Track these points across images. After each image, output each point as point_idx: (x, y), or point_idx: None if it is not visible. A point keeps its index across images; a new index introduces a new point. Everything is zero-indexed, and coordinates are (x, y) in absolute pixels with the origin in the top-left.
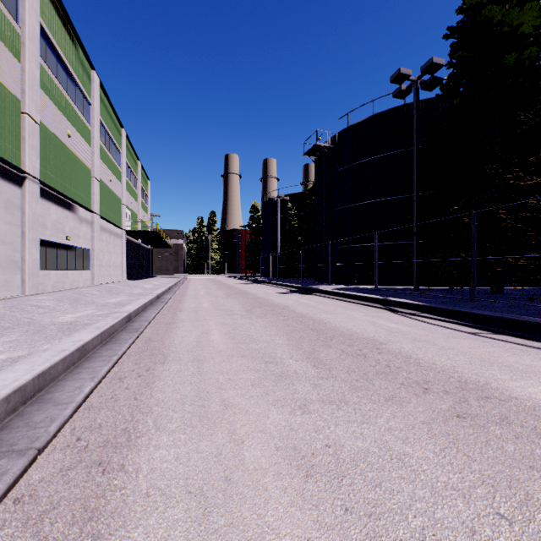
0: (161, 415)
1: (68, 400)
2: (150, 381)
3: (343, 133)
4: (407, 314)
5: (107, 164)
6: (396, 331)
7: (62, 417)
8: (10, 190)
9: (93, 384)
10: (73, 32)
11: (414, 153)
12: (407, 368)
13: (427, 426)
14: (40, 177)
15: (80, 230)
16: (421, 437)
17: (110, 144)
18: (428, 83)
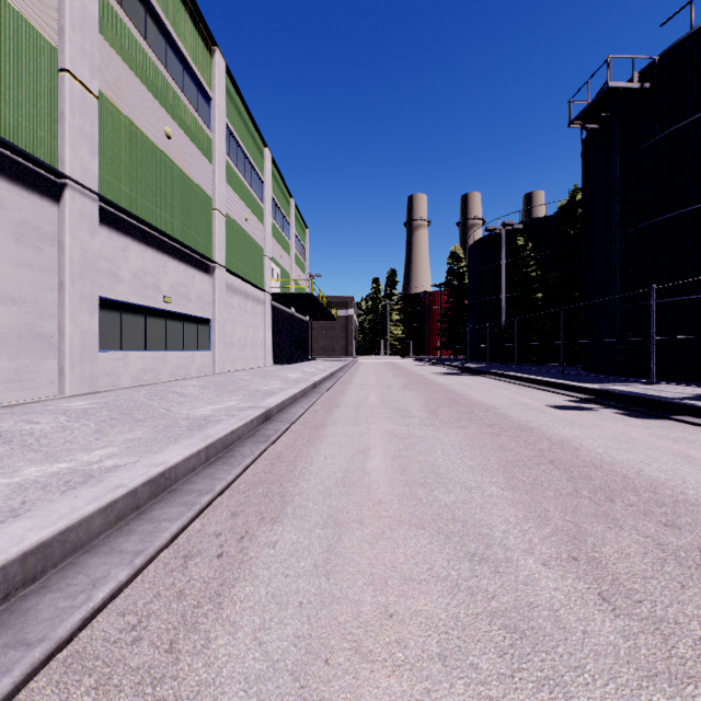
0: None
1: None
2: None
3: (676, 49)
4: None
5: (241, 195)
6: None
7: None
8: (30, 205)
9: None
10: None
11: None
12: None
13: None
14: (107, 194)
15: (191, 288)
16: None
17: (246, 167)
18: None
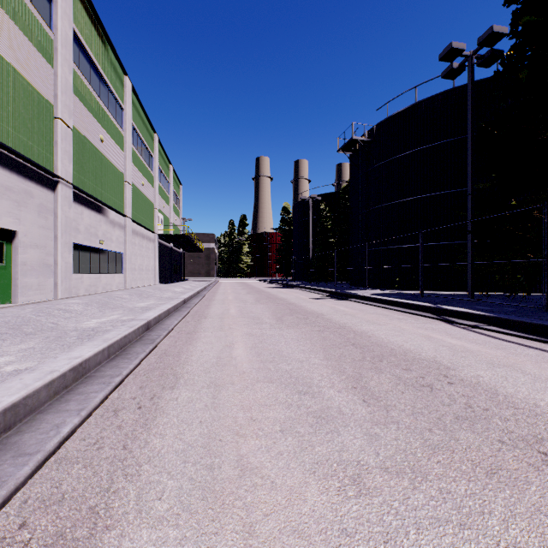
0: (149, 482)
1: (34, 447)
2: (151, 417)
3: (382, 124)
4: (469, 327)
5: (140, 168)
6: (462, 350)
7: (12, 480)
8: (43, 194)
9: (77, 420)
10: (106, 38)
11: (468, 139)
12: (498, 411)
13: None
14: (74, 182)
15: (113, 234)
16: None
17: (142, 148)
18: (486, 57)
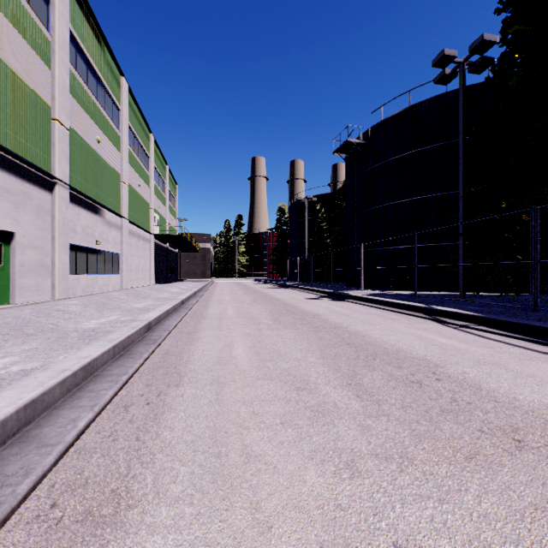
0: (164, 468)
1: (55, 439)
2: (159, 412)
3: (376, 127)
4: (459, 327)
5: (136, 169)
6: (451, 349)
7: (40, 468)
8: (41, 196)
9: (91, 415)
10: (103, 39)
11: (460, 144)
12: (480, 404)
13: (544, 515)
14: (71, 183)
15: (110, 234)
16: (542, 538)
17: (139, 149)
18: (477, 64)
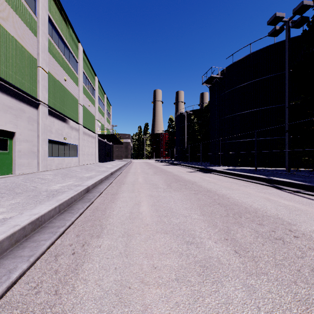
0: None
1: None
2: (80, 262)
3: (229, 67)
4: (293, 192)
5: (87, 96)
6: (294, 209)
7: None
8: (31, 111)
9: (26, 265)
10: (68, 21)
11: (286, 73)
12: None
13: None
14: (49, 104)
15: (72, 134)
16: None
17: (89, 85)
18: (298, 22)
